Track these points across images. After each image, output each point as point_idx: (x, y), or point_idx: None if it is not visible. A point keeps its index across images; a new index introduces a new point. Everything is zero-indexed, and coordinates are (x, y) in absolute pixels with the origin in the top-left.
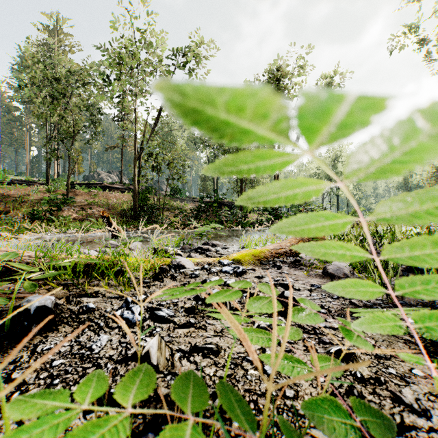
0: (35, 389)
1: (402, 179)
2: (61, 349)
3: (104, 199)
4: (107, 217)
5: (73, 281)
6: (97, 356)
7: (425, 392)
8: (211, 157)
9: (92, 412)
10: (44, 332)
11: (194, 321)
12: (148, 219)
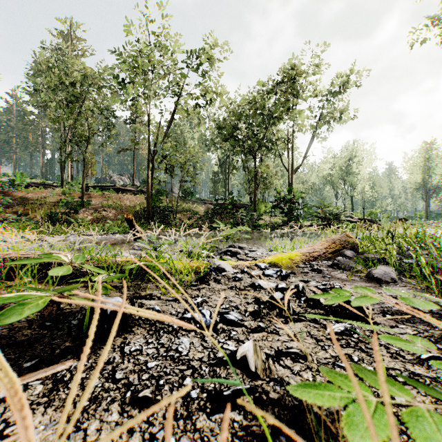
0: (147, 390)
1: (421, 180)
2: (148, 351)
3: (117, 201)
4: (131, 220)
5: (127, 283)
6: (187, 358)
7: None
8: (222, 158)
9: (214, 414)
10: (122, 333)
11: (264, 325)
12: (161, 221)
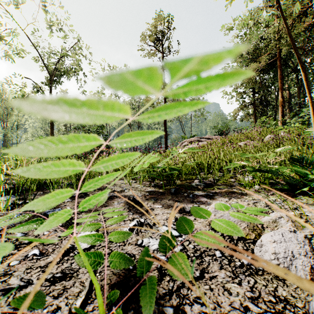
0: None
1: None
2: None
3: None
4: None
5: None
6: None
7: (24, 270)
8: None
9: None
10: None
11: None
12: None
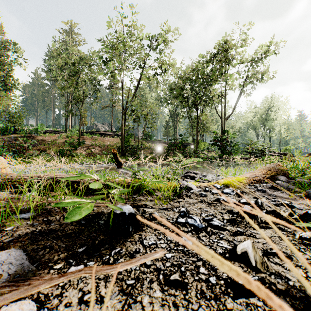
0: (175, 275)
1: None
2: (161, 245)
3: (101, 142)
4: (115, 154)
5: (128, 196)
6: (194, 252)
7: None
8: (172, 111)
9: (237, 298)
10: (136, 231)
11: (242, 230)
12: (131, 155)
